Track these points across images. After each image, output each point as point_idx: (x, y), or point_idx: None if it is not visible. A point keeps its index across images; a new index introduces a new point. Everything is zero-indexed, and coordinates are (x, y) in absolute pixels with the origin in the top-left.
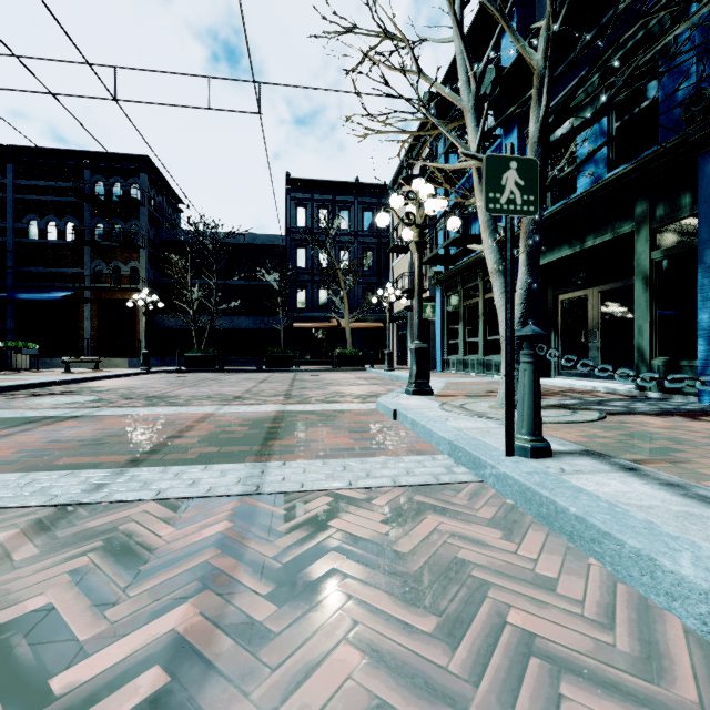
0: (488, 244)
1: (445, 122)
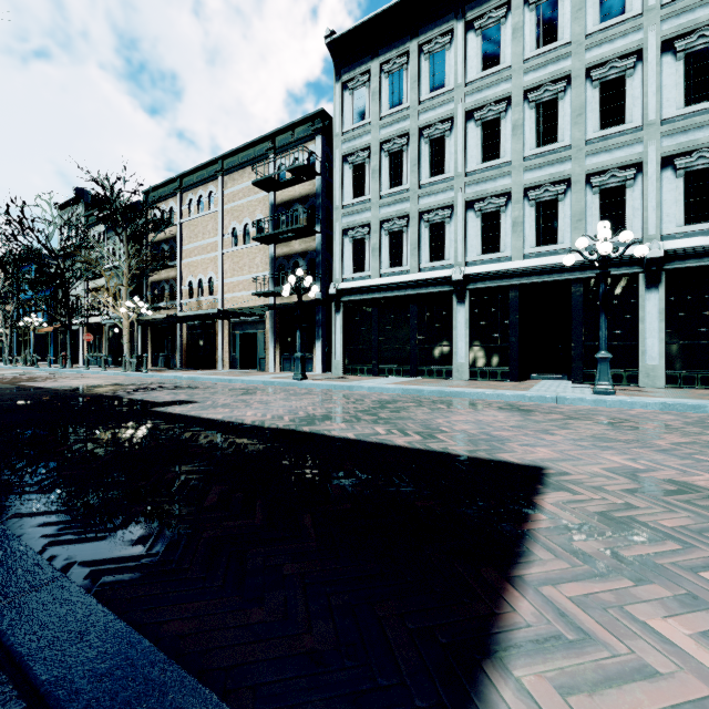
0: (5, 339)
1: (18, 267)
